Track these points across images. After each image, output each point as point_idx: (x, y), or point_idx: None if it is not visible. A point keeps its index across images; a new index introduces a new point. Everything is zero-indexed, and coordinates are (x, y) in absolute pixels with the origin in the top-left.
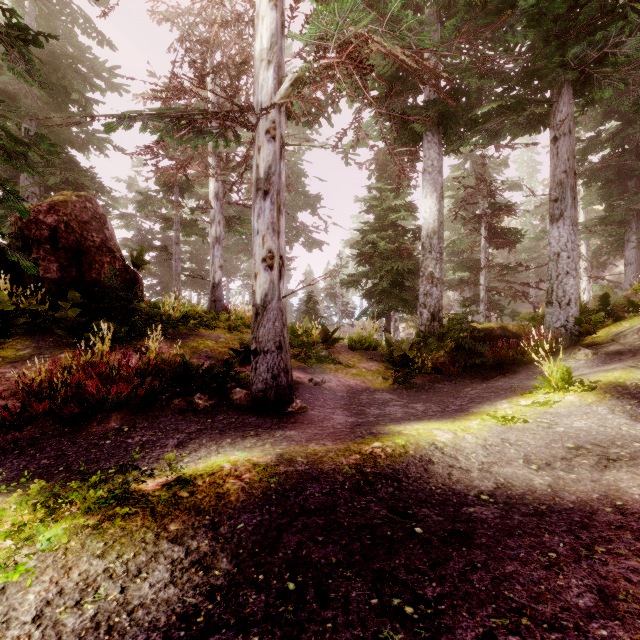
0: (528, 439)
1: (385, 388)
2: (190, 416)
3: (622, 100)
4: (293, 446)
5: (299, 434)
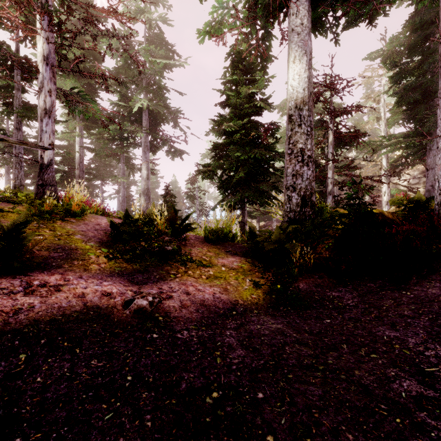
0: None
1: (259, 301)
2: None
3: None
4: None
5: None
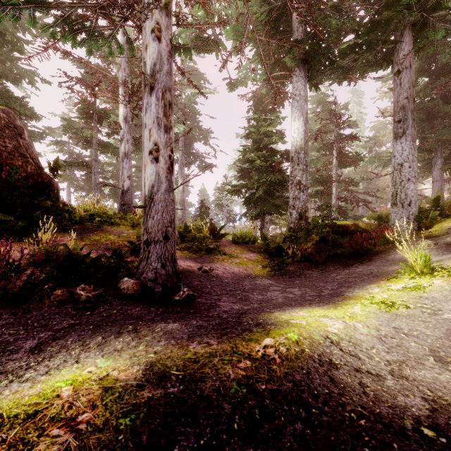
0: (422, 328)
1: (264, 274)
2: (68, 308)
3: (444, 48)
4: (171, 347)
5: (182, 328)
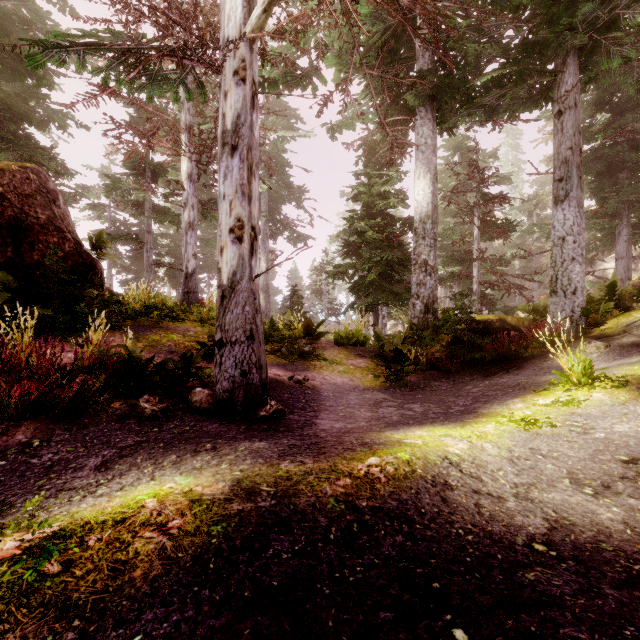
0: (564, 449)
1: (376, 386)
2: (131, 424)
3: (626, 77)
4: (259, 466)
5: (270, 447)
